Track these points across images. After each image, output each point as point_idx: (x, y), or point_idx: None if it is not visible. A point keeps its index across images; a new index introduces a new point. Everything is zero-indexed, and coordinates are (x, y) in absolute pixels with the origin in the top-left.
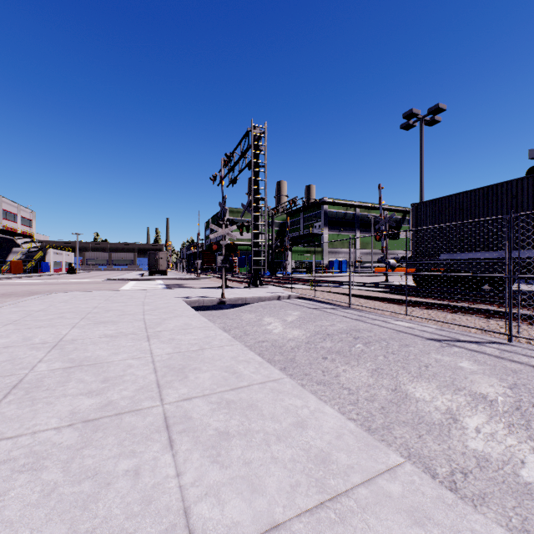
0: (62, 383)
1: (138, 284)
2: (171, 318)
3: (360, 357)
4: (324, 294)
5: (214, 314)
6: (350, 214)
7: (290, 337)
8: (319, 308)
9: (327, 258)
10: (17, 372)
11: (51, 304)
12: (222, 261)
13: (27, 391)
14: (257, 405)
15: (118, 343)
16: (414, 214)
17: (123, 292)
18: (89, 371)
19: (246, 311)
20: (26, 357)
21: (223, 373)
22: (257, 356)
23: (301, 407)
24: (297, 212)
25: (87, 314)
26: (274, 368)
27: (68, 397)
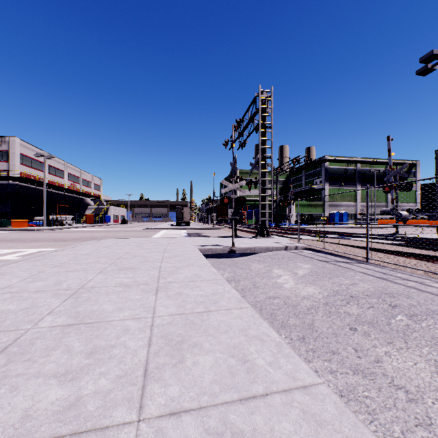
0: (48, 350)
1: (167, 233)
2: (184, 267)
3: (408, 336)
4: (333, 246)
5: (224, 262)
6: (350, 169)
7: (304, 295)
8: (331, 261)
9: (328, 210)
10: (22, 326)
11: (96, 249)
12: (232, 213)
13: (8, 360)
14: None
15: (127, 294)
16: None
17: (153, 239)
18: (83, 334)
19: (255, 261)
20: (42, 306)
21: (229, 359)
22: (272, 331)
23: None
24: (299, 170)
25: (117, 259)
26: (299, 358)
27: (38, 379)
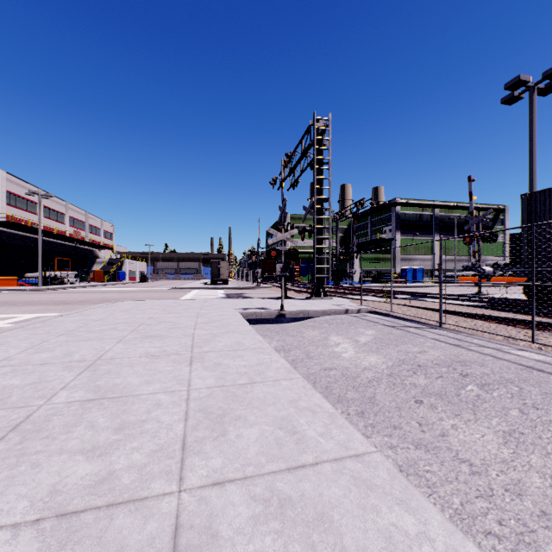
0: (68, 427)
1: (200, 293)
2: (222, 334)
3: (478, 407)
4: (402, 309)
5: (272, 329)
6: (426, 215)
7: (366, 365)
8: (399, 326)
9: (399, 266)
10: (32, 403)
11: (111, 314)
12: (281, 269)
13: (23, 437)
14: (331, 517)
15: (155, 366)
16: (525, 208)
17: (182, 301)
18: (108, 409)
19: (308, 327)
20: (53, 380)
21: (276, 431)
22: (325, 402)
23: (417, 539)
24: (364, 216)
25: (139, 325)
26: (354, 428)
27: (62, 456)
